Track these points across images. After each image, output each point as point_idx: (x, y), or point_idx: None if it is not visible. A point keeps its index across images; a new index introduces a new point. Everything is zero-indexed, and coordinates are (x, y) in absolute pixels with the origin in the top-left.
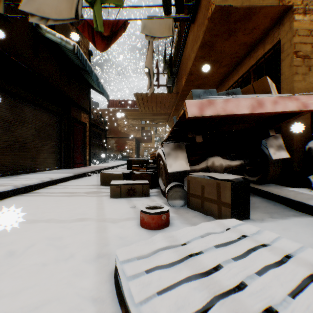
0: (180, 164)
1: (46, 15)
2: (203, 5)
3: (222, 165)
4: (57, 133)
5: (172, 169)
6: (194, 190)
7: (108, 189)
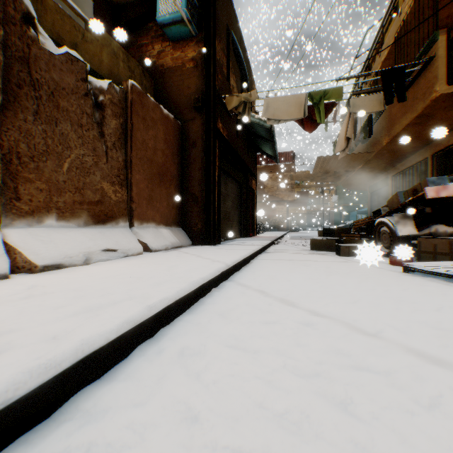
0: (408, 229)
1: (279, 118)
2: (421, 83)
3: (445, 231)
4: (239, 202)
5: (402, 233)
6: (424, 248)
7: (323, 252)
